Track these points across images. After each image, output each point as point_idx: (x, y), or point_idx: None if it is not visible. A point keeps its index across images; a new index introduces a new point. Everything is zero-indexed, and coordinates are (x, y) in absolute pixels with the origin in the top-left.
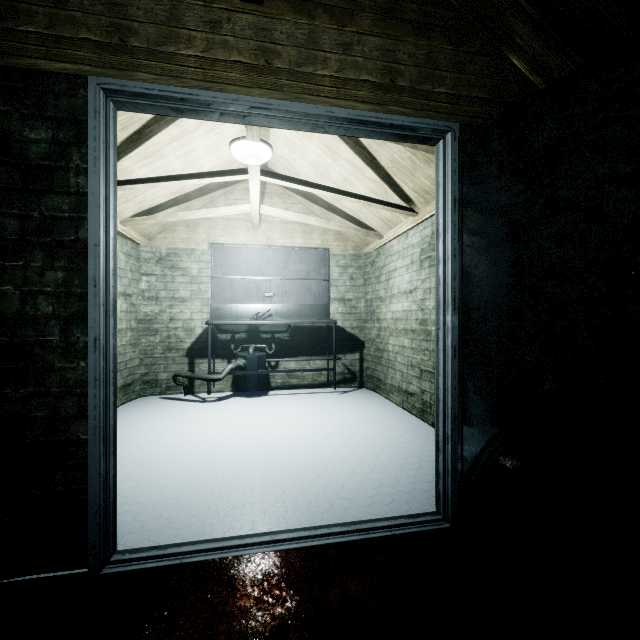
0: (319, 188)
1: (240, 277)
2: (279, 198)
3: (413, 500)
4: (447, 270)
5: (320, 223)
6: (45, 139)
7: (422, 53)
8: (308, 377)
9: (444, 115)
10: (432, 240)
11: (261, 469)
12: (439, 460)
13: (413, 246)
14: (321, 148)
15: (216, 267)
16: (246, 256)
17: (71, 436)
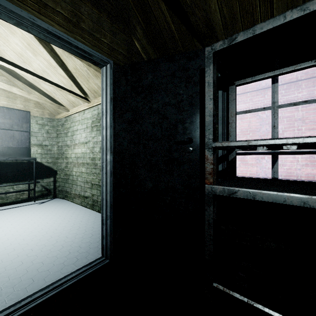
0: (22, 69)
1: None
2: None
3: (89, 255)
4: (107, 133)
5: (23, 93)
6: None
7: (95, 16)
8: (12, 197)
9: (106, 54)
10: (98, 117)
11: None
12: (103, 229)
13: (88, 118)
14: (24, 43)
15: None
16: None
17: None
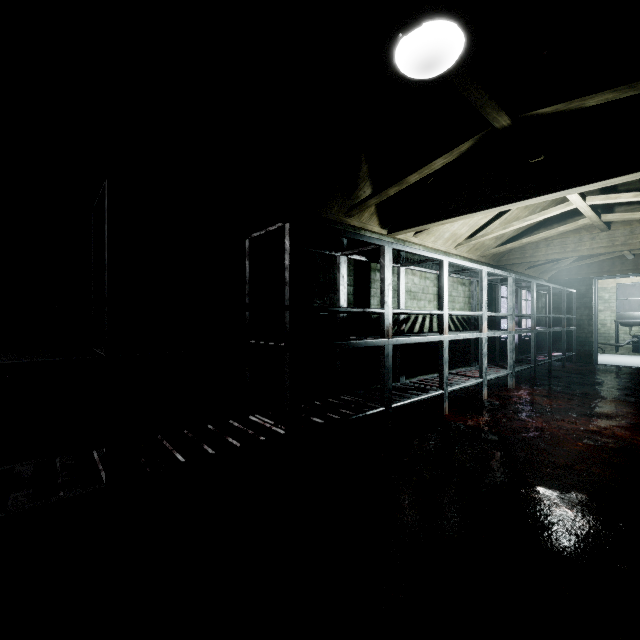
0: None
1: (634, 299)
2: None
3: None
4: None
5: None
6: (584, 289)
7: None
8: None
9: None
10: None
11: (639, 364)
12: None
13: None
14: None
15: (619, 295)
16: (639, 288)
17: (589, 340)
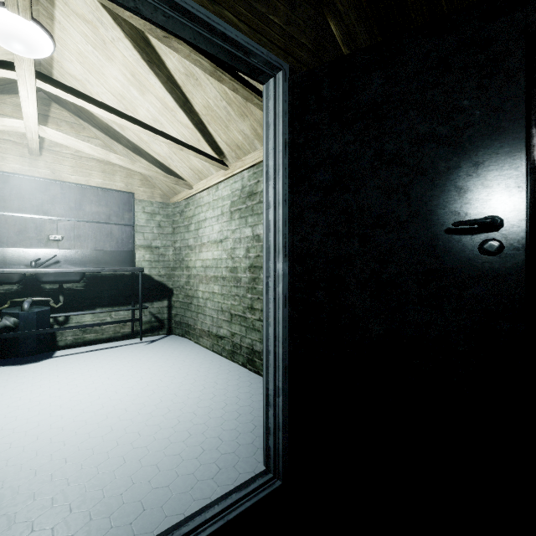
0: (123, 117)
1: (9, 213)
2: (70, 127)
3: (240, 461)
4: (278, 215)
5: (124, 162)
6: None
7: None
8: (109, 330)
9: (277, 49)
10: (242, 194)
11: (32, 478)
12: (269, 415)
13: (223, 198)
14: (126, 75)
15: None
16: (19, 188)
17: None
